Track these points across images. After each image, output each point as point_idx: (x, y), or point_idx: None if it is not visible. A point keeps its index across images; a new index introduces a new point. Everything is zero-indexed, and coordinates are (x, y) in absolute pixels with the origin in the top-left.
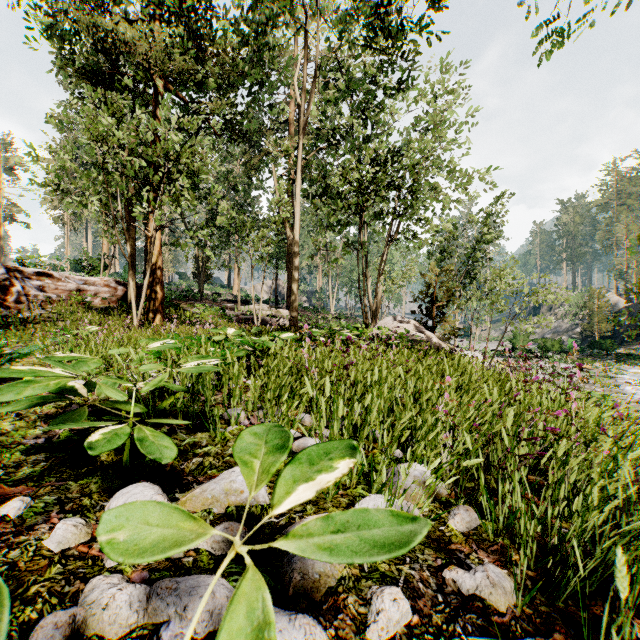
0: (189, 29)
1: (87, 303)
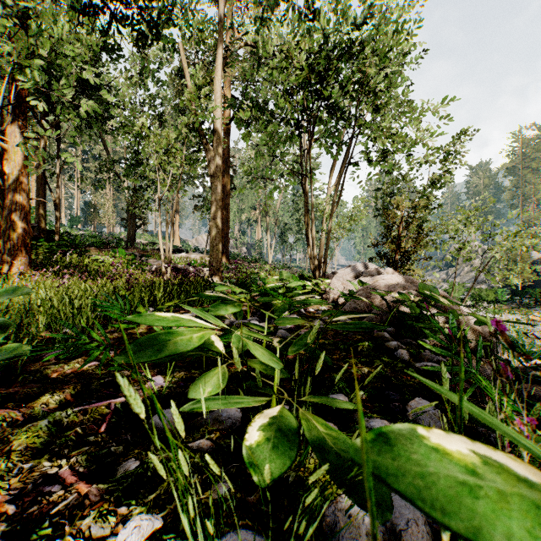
0: None
1: None
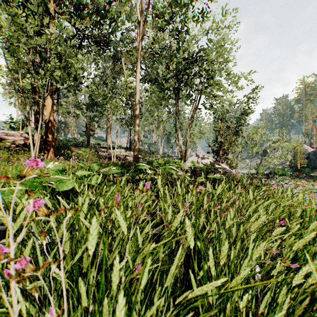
0: None
1: (4, 146)
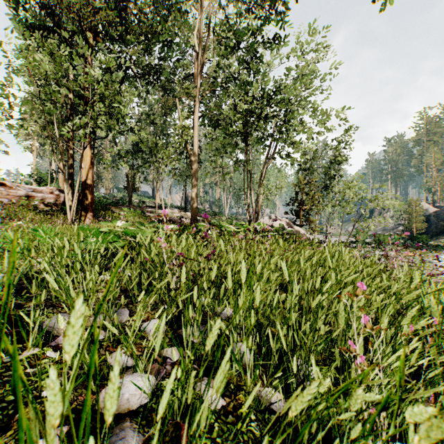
0: None
1: (33, 206)
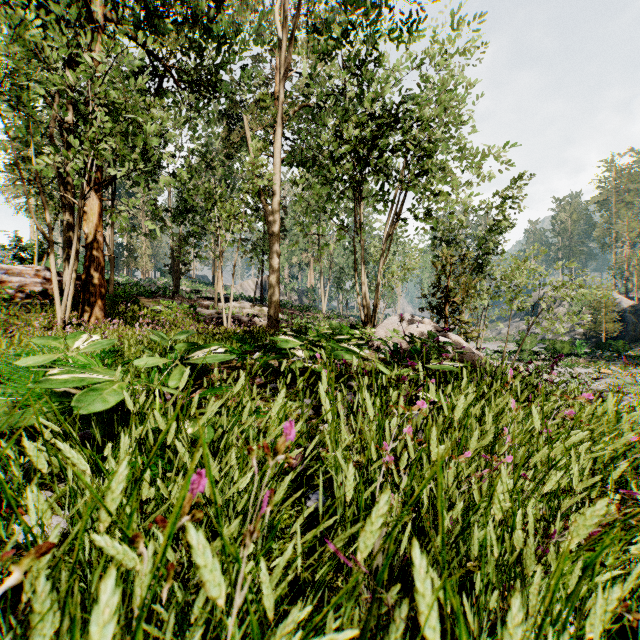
0: None
1: (0, 297)
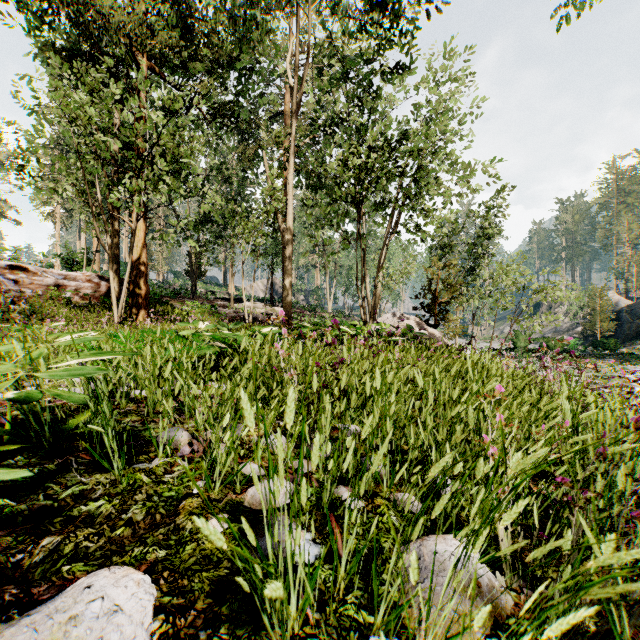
0: (177, 9)
1: (65, 299)
